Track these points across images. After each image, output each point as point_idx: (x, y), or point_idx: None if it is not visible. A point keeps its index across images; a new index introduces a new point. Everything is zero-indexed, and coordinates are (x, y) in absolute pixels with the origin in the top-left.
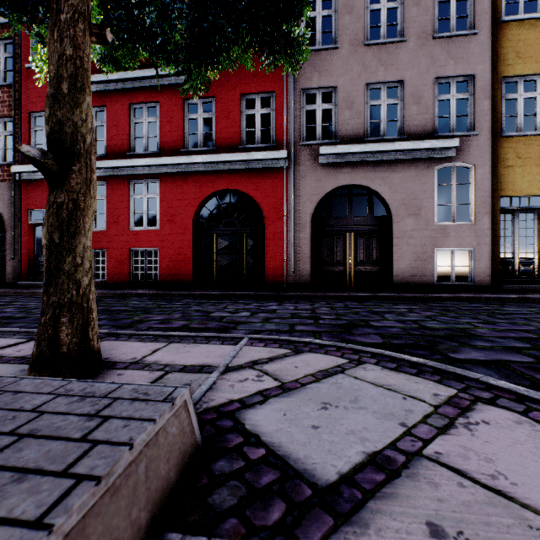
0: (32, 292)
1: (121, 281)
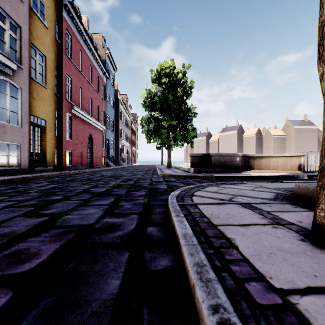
0: None
1: None
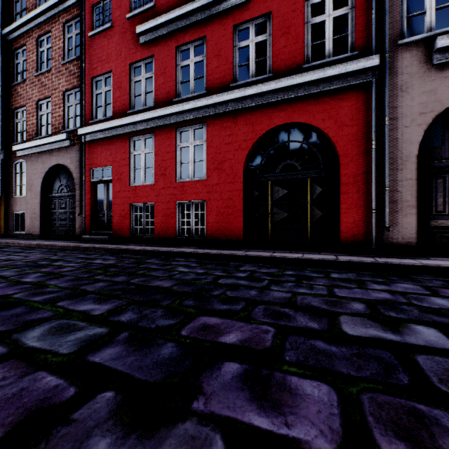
0: (87, 247)
1: (167, 236)
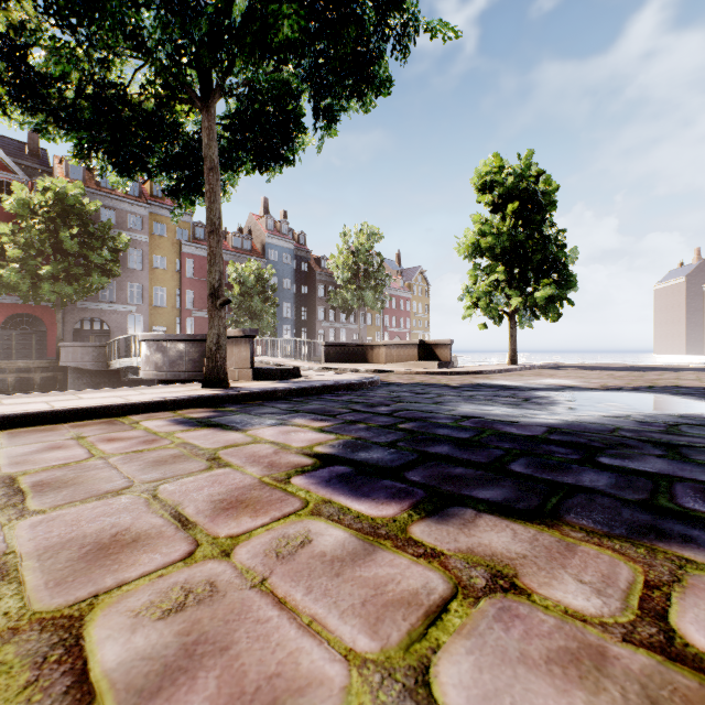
0: None
1: None
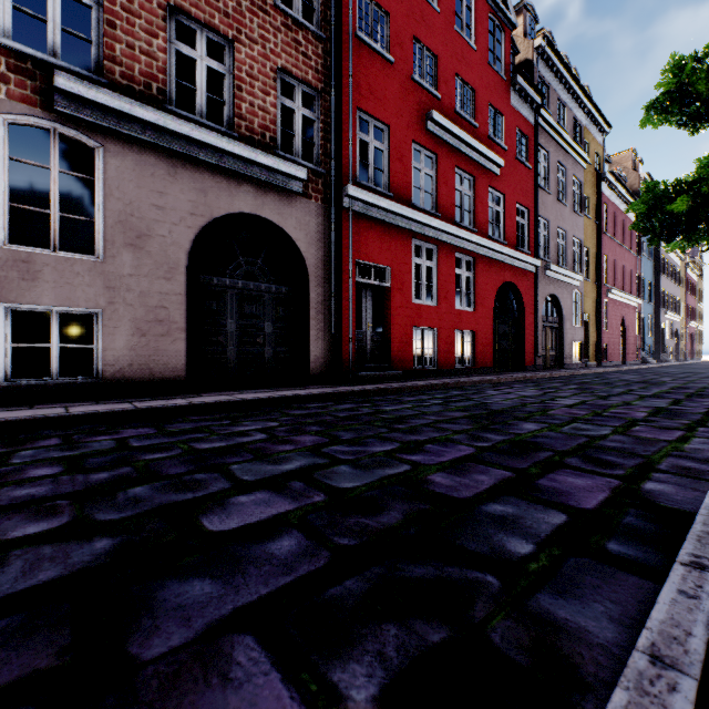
0: (457, 382)
1: (449, 367)
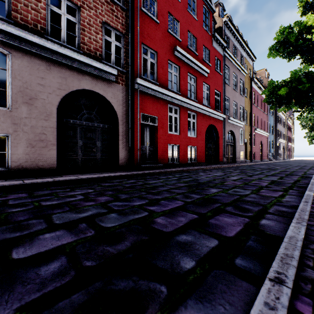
0: (187, 169)
1: (185, 162)
